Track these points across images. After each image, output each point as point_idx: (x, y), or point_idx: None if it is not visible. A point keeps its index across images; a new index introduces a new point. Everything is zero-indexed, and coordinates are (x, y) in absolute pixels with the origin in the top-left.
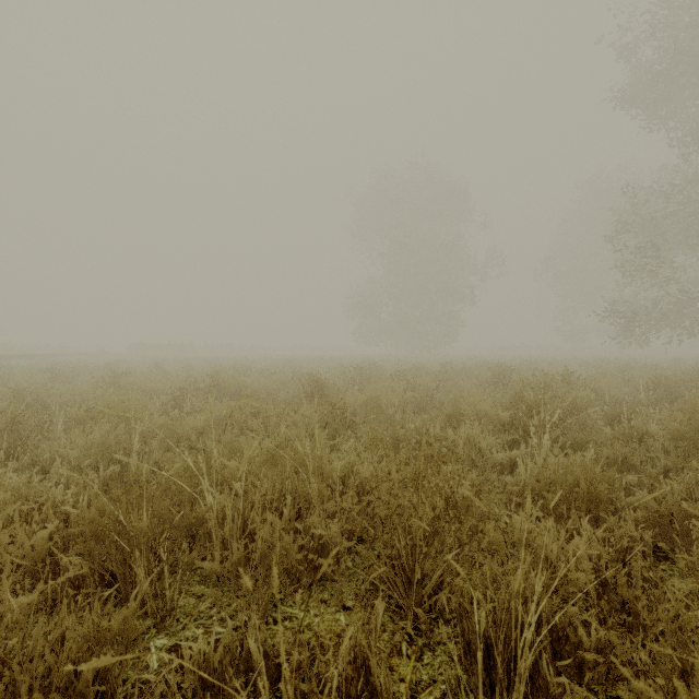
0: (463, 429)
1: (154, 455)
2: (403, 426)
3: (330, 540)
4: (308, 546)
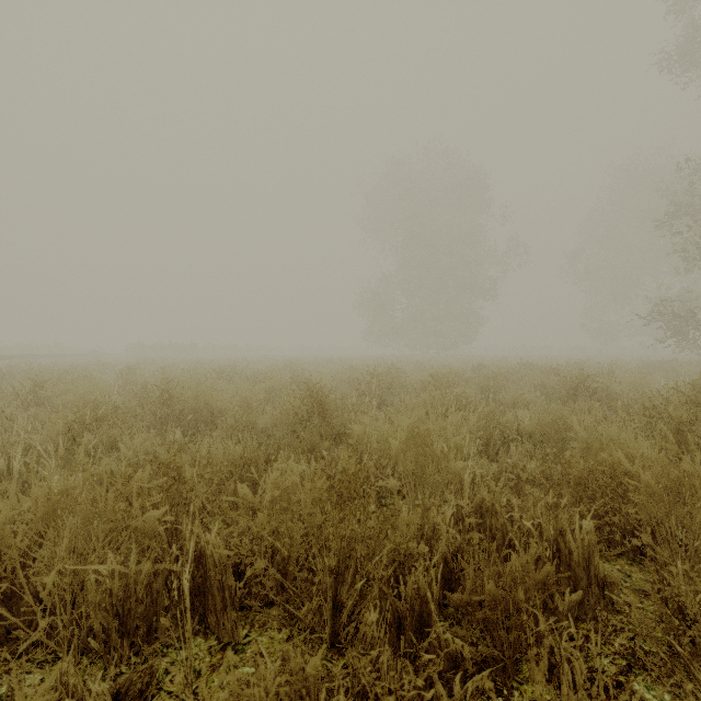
0: None
1: None
2: (494, 511)
3: None
4: None
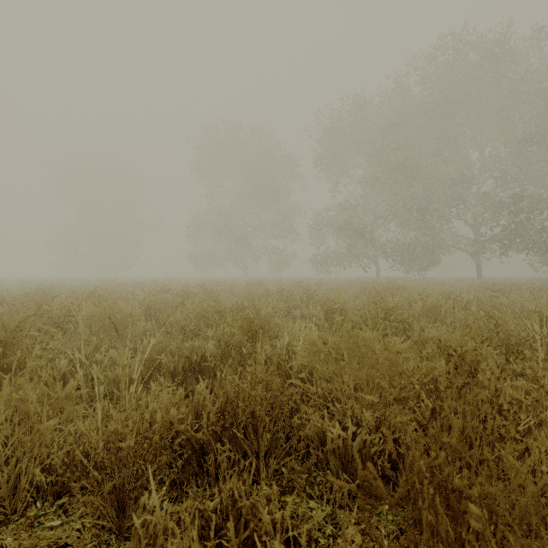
0: None
1: None
2: None
3: None
4: None
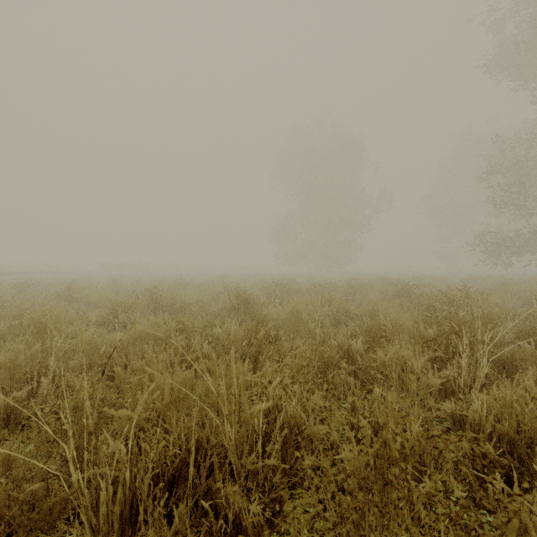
0: (394, 350)
1: (65, 378)
2: (325, 341)
3: (248, 524)
4: (218, 533)
